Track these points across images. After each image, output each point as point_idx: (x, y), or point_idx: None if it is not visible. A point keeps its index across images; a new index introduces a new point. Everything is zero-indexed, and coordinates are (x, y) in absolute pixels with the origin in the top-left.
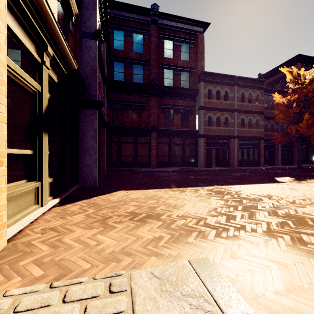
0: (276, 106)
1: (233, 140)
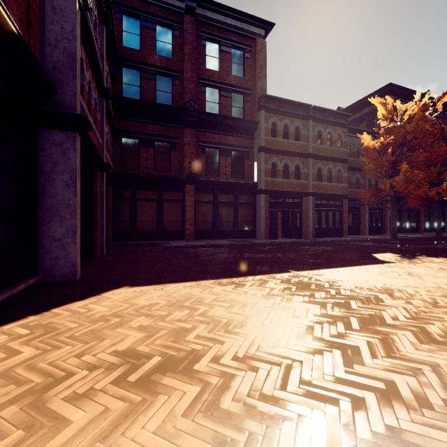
0: (364, 152)
1: (307, 198)
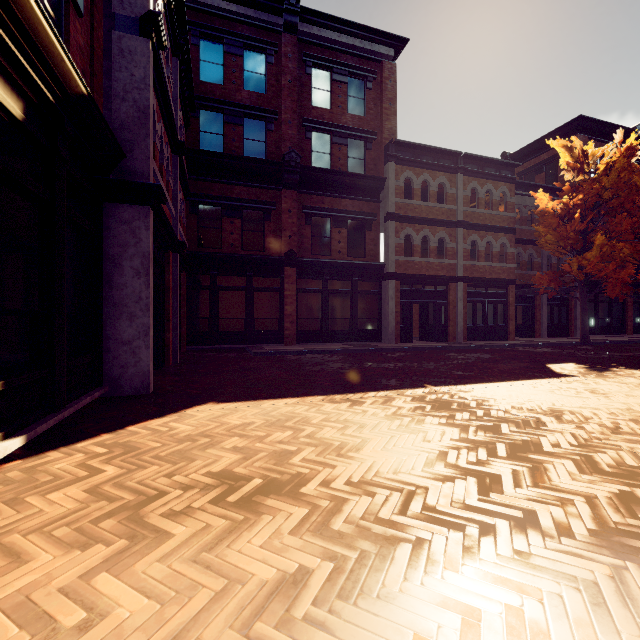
0: (540, 218)
1: (456, 285)
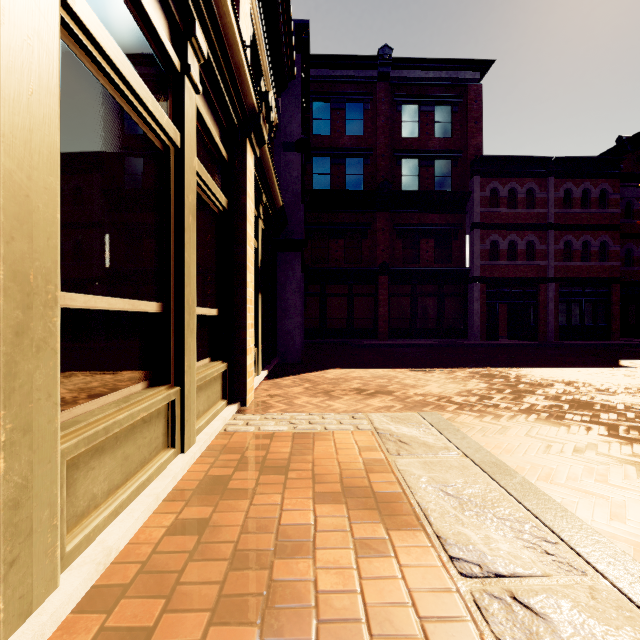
0: None
1: (546, 285)
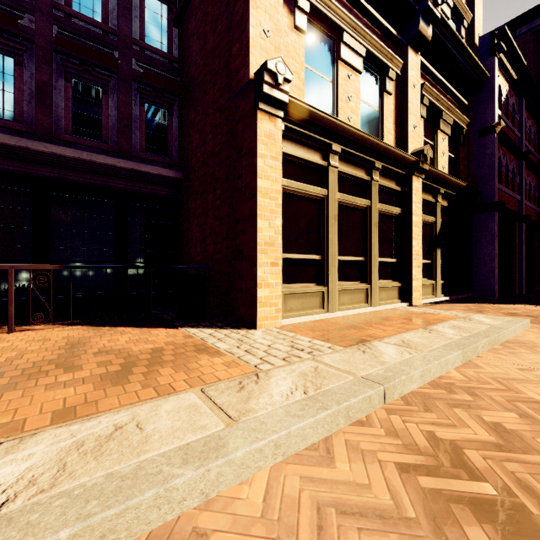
0: None
1: None
